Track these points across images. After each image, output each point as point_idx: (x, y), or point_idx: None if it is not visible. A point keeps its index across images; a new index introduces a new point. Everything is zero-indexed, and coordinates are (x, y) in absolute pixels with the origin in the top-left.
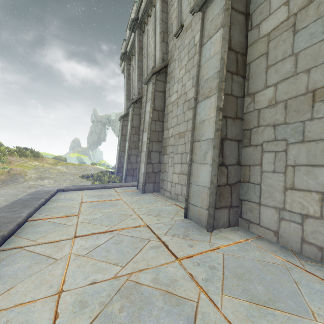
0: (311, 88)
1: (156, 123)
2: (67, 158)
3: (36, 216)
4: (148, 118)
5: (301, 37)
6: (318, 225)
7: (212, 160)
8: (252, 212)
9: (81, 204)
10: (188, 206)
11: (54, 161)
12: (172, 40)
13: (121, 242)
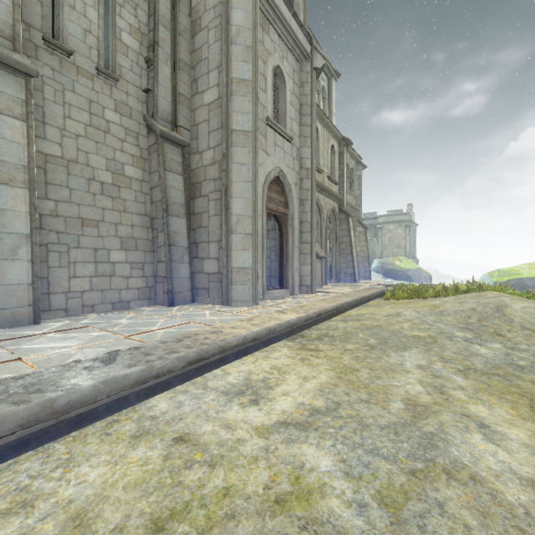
0: (81, 217)
1: None
2: None
3: None
4: None
5: (74, 180)
6: (90, 294)
7: (35, 256)
8: (42, 303)
9: None
10: None
11: None
12: None
13: (50, 341)
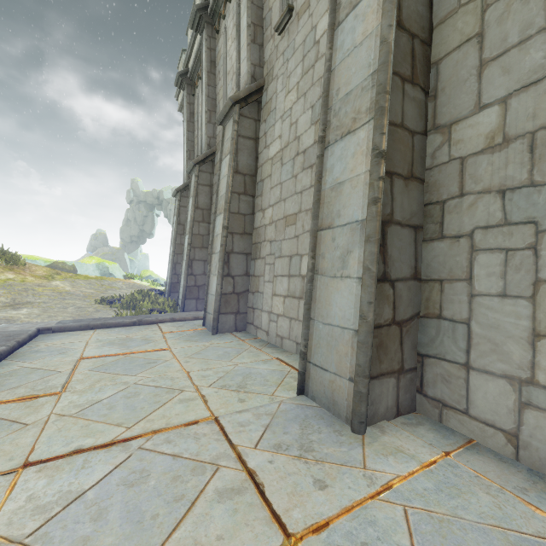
0: None
1: (240, 198)
2: (78, 266)
3: None
4: (225, 189)
5: None
6: None
7: (363, 269)
8: (449, 385)
9: (77, 364)
10: (307, 368)
11: (49, 271)
12: (271, 40)
13: (143, 479)
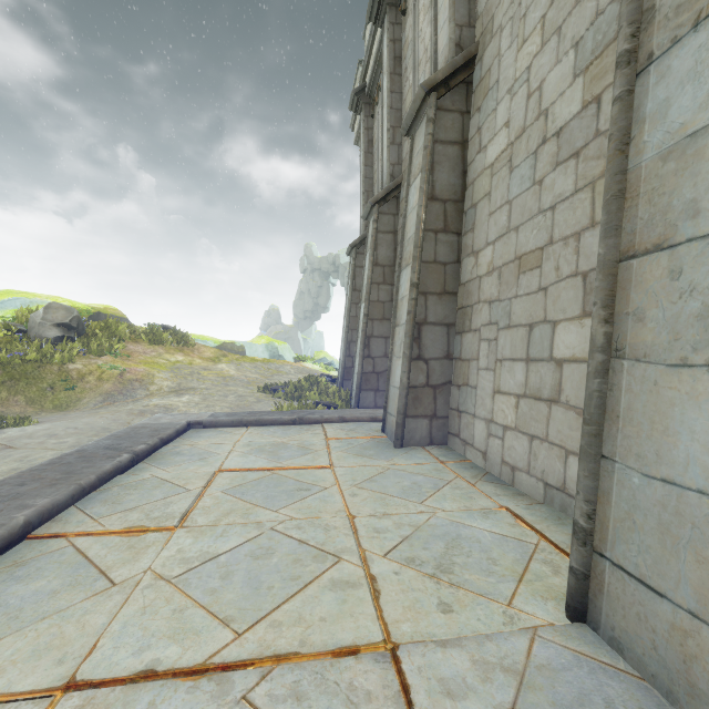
0: None
1: (437, 238)
2: (247, 347)
3: (62, 521)
4: (414, 227)
5: None
6: None
7: None
8: None
9: (212, 479)
10: (593, 566)
11: (216, 352)
12: None
13: None
